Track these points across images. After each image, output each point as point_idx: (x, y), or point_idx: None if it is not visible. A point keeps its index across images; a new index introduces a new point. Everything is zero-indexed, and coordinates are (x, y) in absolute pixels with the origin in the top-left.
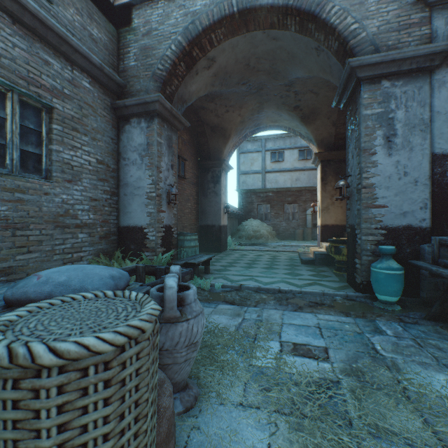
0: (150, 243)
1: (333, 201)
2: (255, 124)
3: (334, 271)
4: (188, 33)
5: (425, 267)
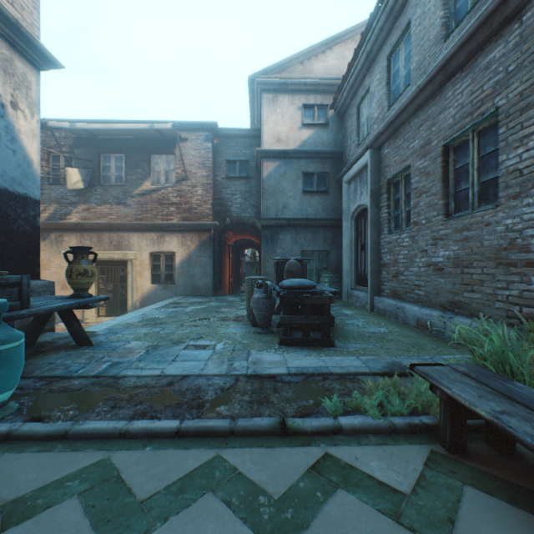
0: None
1: None
2: None
3: None
4: None
5: (13, 316)
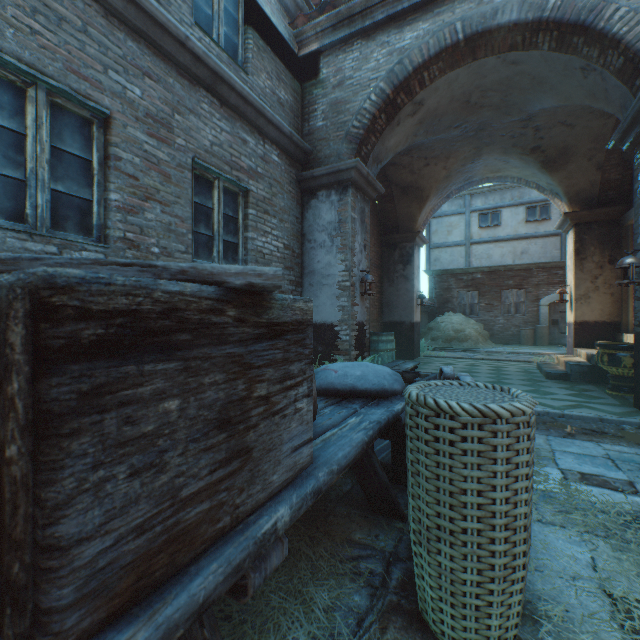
0: (342, 344)
1: (596, 286)
2: (465, 178)
3: (608, 391)
4: (393, 77)
5: None
